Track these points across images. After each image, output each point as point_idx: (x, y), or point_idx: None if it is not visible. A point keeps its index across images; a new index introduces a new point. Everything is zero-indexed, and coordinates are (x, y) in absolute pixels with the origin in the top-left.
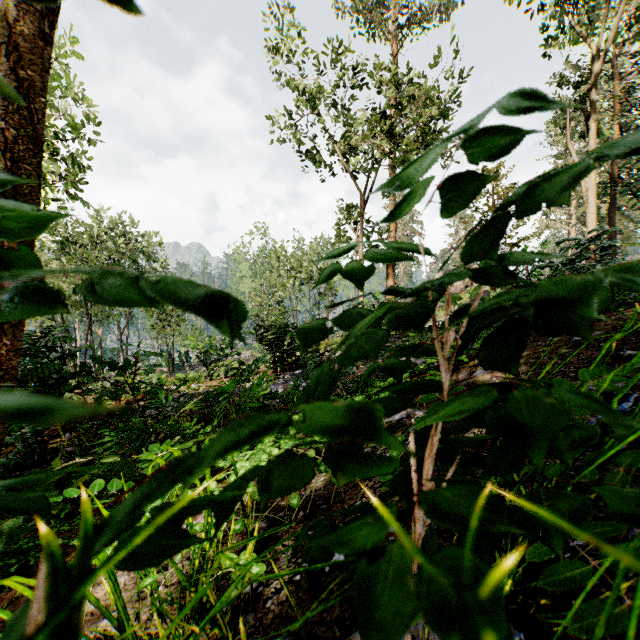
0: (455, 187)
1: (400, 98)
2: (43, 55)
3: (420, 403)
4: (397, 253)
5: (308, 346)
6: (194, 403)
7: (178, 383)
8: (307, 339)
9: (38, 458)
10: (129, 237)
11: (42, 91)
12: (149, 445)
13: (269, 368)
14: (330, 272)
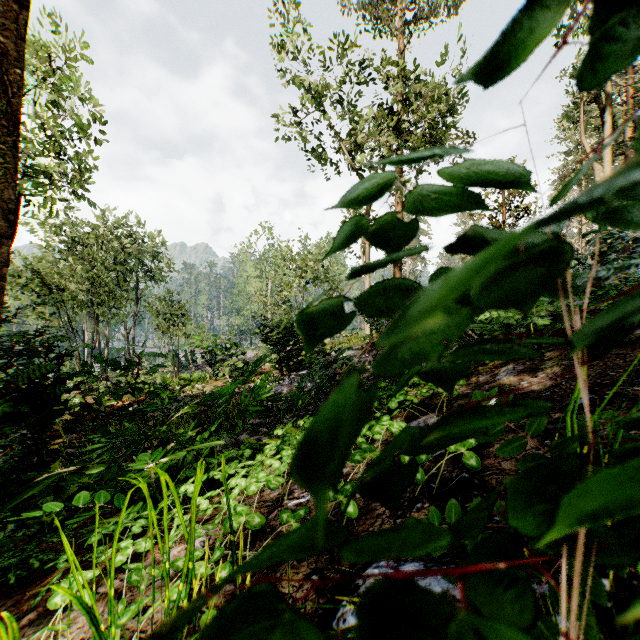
0: (614, 13)
1: (407, 94)
2: (19, 21)
3: (438, 409)
4: (451, 198)
5: (312, 343)
6: (190, 407)
7: (183, 383)
8: (311, 332)
9: (38, 460)
10: (135, 237)
11: (18, 62)
12: (146, 450)
13: (274, 368)
14: (345, 235)
